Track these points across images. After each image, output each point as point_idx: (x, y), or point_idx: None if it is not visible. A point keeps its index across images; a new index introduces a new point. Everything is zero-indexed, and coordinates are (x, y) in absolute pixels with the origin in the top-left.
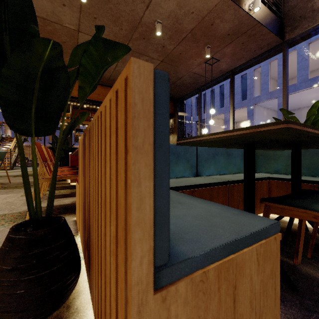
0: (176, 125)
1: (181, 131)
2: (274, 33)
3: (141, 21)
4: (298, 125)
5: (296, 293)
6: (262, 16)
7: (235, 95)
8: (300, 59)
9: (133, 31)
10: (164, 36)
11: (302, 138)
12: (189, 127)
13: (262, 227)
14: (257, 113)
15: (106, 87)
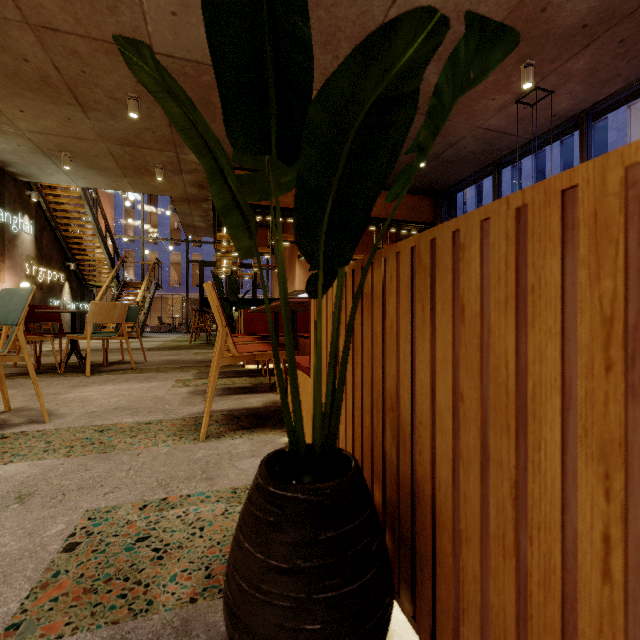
0: None
1: None
2: None
3: None
4: None
5: None
6: None
7: None
8: None
9: None
10: None
11: None
12: None
13: None
14: None
15: None
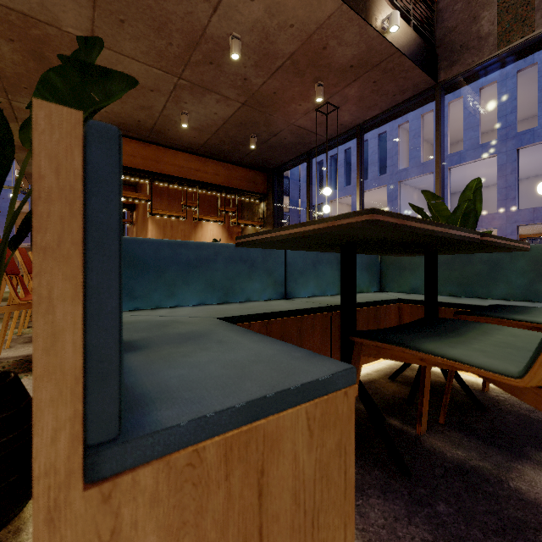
0: (270, 213)
1: (279, 223)
2: (422, 69)
3: (206, 32)
4: (393, 217)
5: (408, 479)
6: (403, 41)
7: (369, 166)
8: (467, 112)
9: (191, 49)
10: (245, 61)
11: (415, 237)
12: (296, 217)
13: (322, 375)
14: (404, 197)
15: (147, 144)
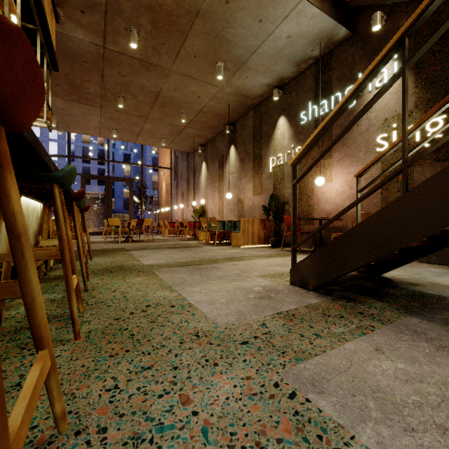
0: None
1: None
2: None
3: None
4: None
5: None
6: None
7: None
8: None
9: None
10: None
11: None
12: None
13: None
14: None
15: None
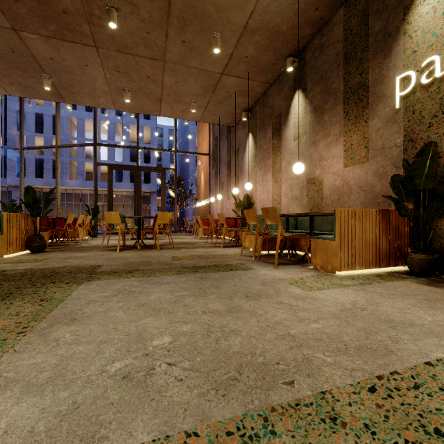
0: None
1: None
2: None
3: None
4: None
5: None
6: None
7: None
8: None
9: None
10: None
11: None
12: None
13: None
14: None
15: None
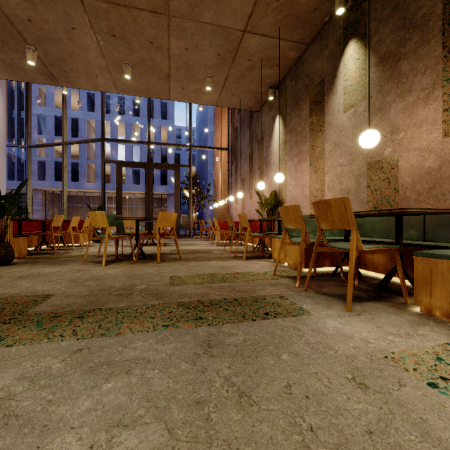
0: None
1: None
2: None
3: None
4: None
5: None
6: None
7: None
8: None
9: None
10: None
11: None
12: None
13: None
14: None
15: None
